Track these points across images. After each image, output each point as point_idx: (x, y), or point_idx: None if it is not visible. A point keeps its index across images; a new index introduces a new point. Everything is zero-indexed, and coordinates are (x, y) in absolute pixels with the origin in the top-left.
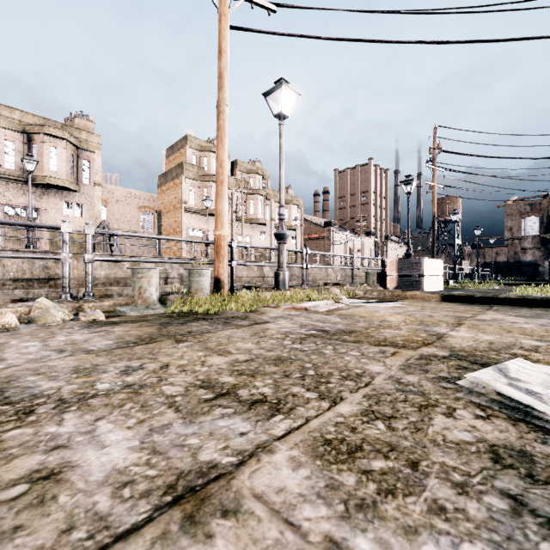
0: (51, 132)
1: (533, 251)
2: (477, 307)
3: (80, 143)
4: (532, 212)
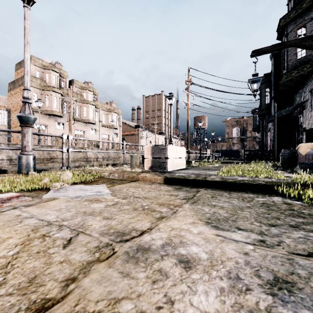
0: None
1: (237, 144)
2: (183, 193)
3: None
4: (237, 125)
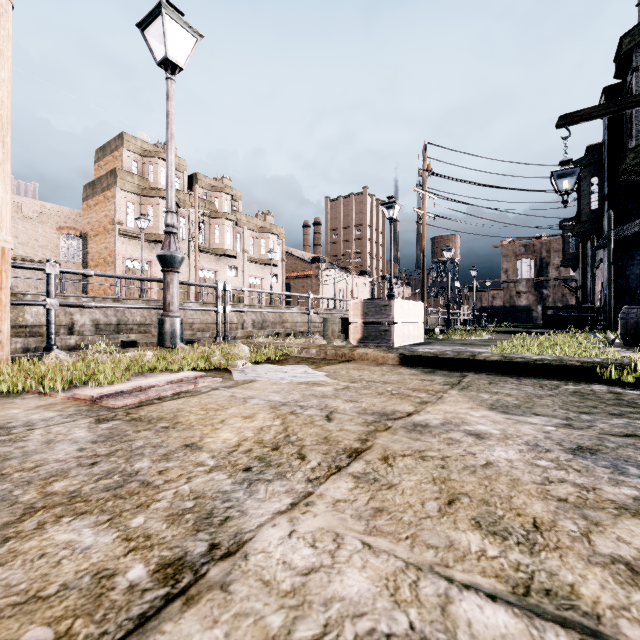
0: None
1: (527, 295)
2: (441, 378)
3: None
4: (526, 254)
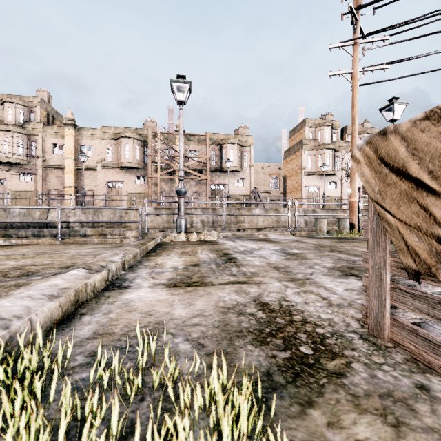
0: (231, 141)
1: None
2: None
3: (243, 143)
4: None
